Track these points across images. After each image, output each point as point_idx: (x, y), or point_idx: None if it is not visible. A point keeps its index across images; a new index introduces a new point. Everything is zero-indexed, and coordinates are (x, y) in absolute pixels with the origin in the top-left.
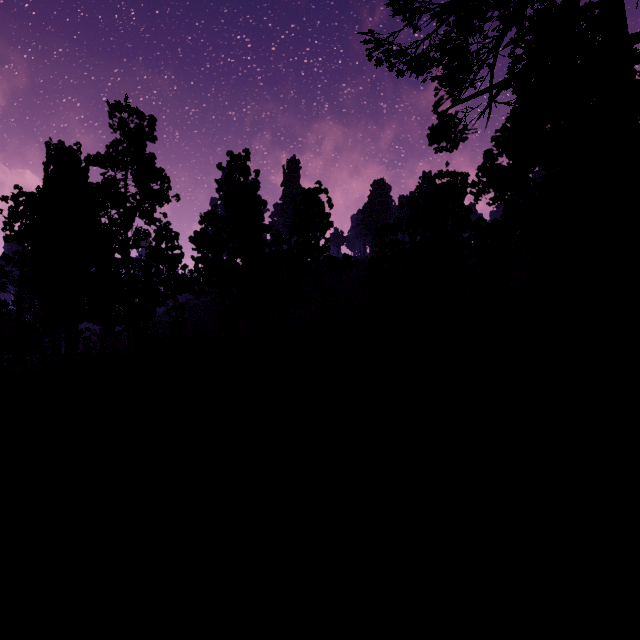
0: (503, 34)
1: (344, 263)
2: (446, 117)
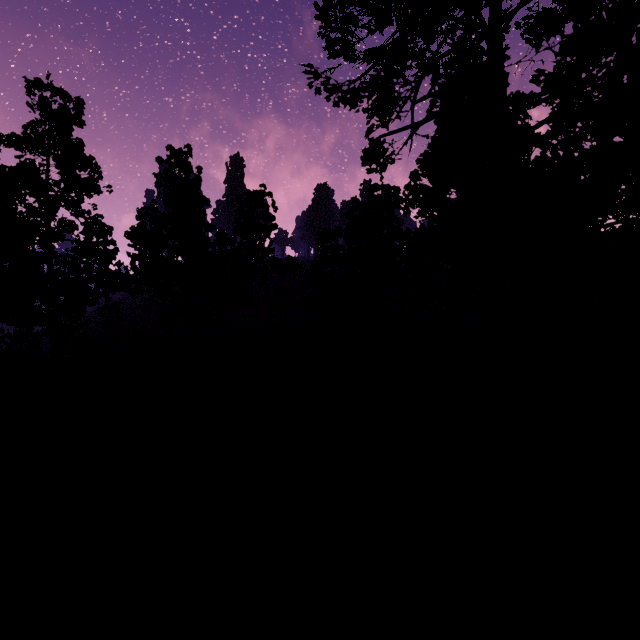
0: (420, 81)
1: (288, 265)
2: (376, 143)
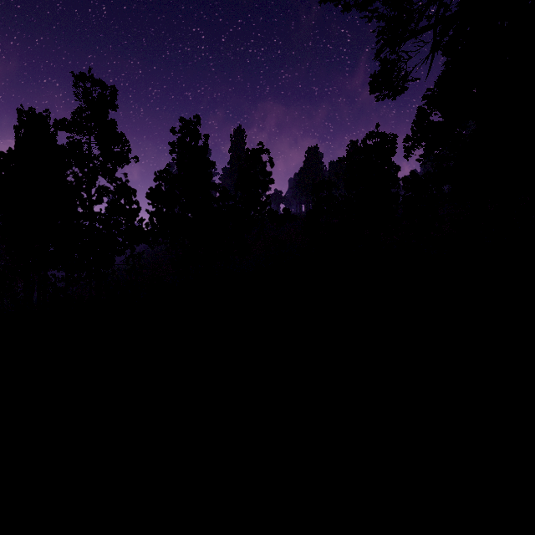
0: None
1: (284, 216)
2: (389, 63)
